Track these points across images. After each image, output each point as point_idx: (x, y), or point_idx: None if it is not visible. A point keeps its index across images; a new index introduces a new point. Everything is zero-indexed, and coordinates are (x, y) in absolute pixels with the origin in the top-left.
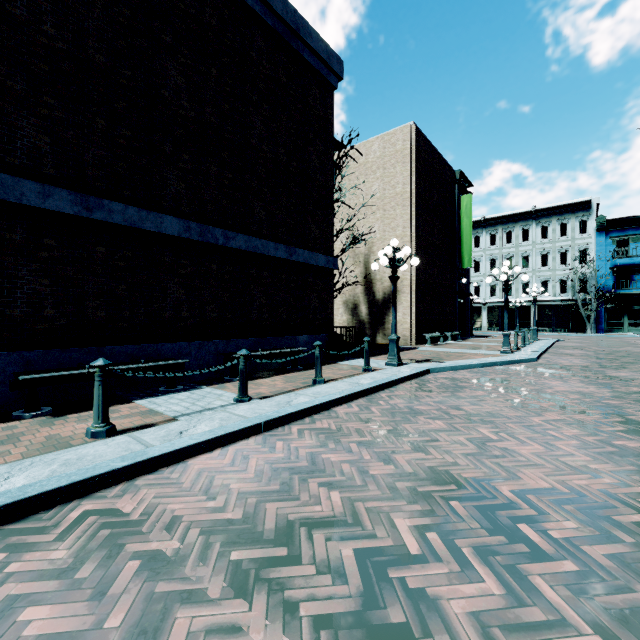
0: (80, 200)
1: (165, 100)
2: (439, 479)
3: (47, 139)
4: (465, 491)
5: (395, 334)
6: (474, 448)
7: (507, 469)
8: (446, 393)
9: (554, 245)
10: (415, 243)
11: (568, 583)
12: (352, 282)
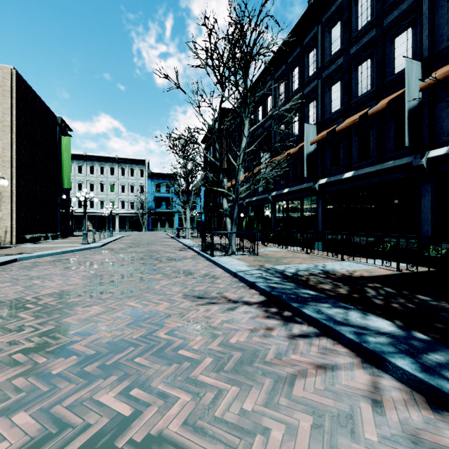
0: None
1: None
2: None
3: None
4: (5, 303)
5: None
6: (23, 289)
7: (36, 292)
8: (24, 270)
9: (128, 181)
10: (16, 164)
11: (34, 312)
12: None
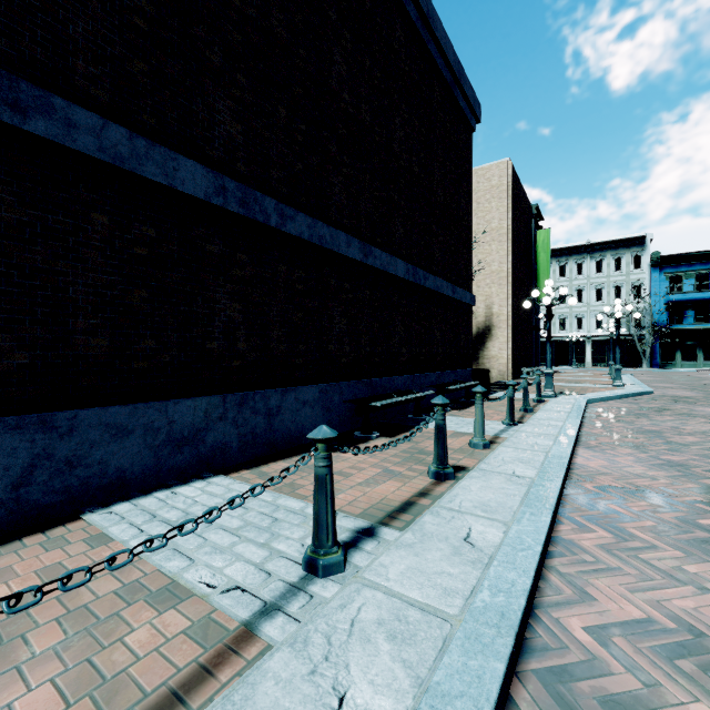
0: (362, 248)
1: (395, 153)
2: None
3: (345, 194)
4: None
5: (551, 368)
6: None
7: None
8: (642, 418)
9: (609, 280)
10: (511, 279)
11: None
12: None
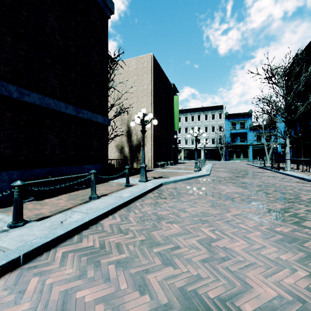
0: None
1: None
2: (192, 308)
3: None
4: None
5: (144, 163)
6: (206, 251)
7: (237, 275)
8: (174, 199)
9: (210, 123)
10: (153, 116)
11: None
12: (120, 134)
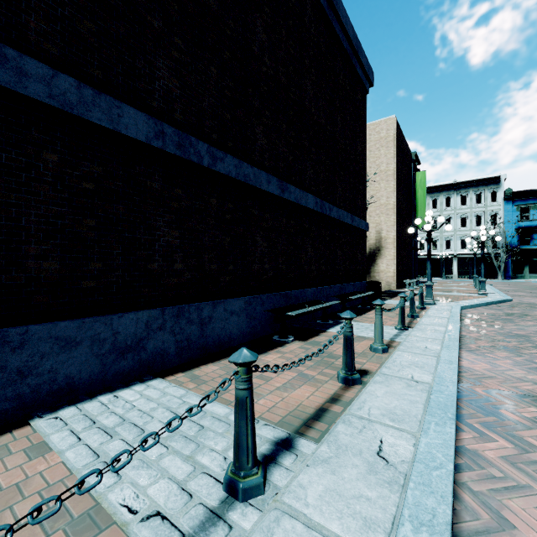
0: (280, 185)
1: (306, 108)
2: None
3: (265, 141)
4: None
5: (431, 281)
6: None
7: None
8: (509, 323)
9: (471, 210)
10: (396, 210)
11: None
12: None
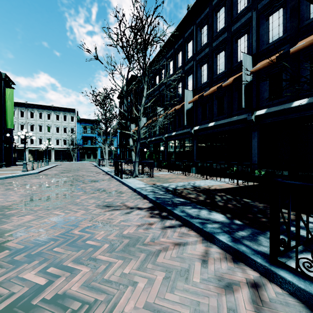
0: None
1: None
2: None
3: None
4: None
5: None
6: None
7: None
8: None
9: (61, 124)
10: None
11: None
12: None
